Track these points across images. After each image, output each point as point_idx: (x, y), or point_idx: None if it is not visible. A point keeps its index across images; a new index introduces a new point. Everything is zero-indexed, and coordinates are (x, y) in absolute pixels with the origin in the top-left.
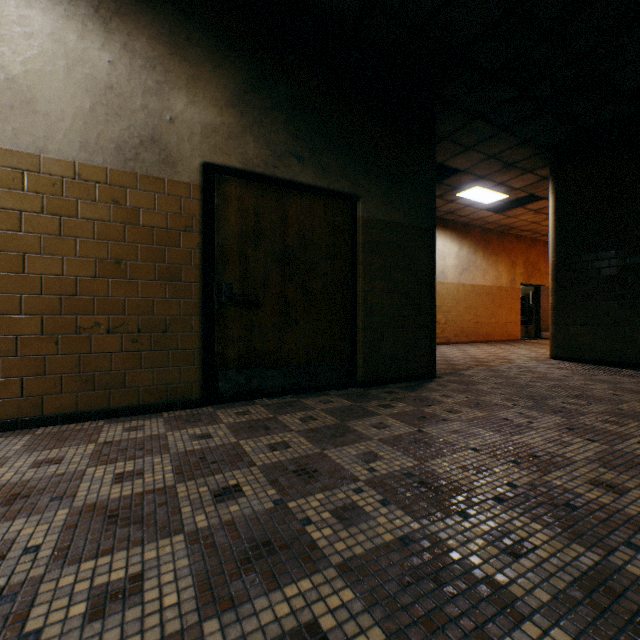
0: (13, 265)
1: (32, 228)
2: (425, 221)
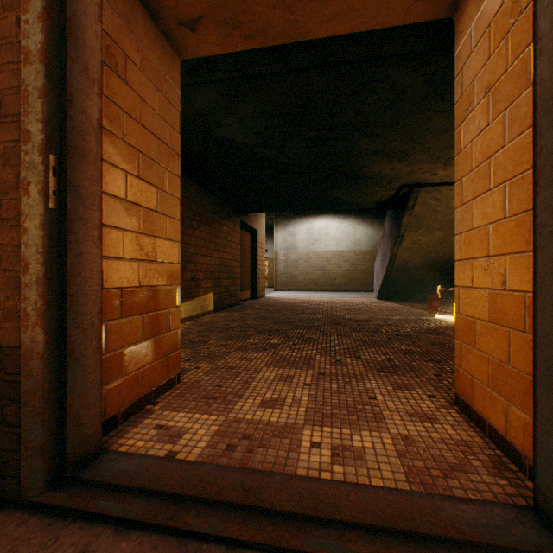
0: (358, 267)
1: (360, 261)
2: None
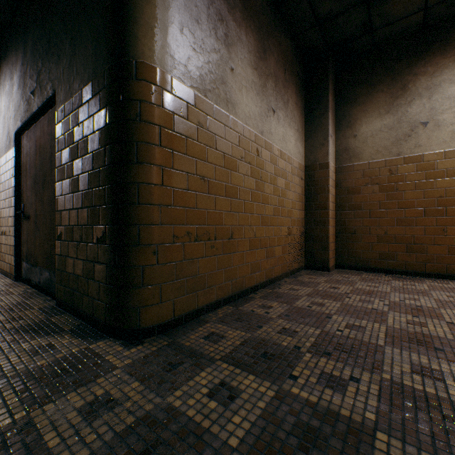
0: None
1: None
2: (104, 58)
